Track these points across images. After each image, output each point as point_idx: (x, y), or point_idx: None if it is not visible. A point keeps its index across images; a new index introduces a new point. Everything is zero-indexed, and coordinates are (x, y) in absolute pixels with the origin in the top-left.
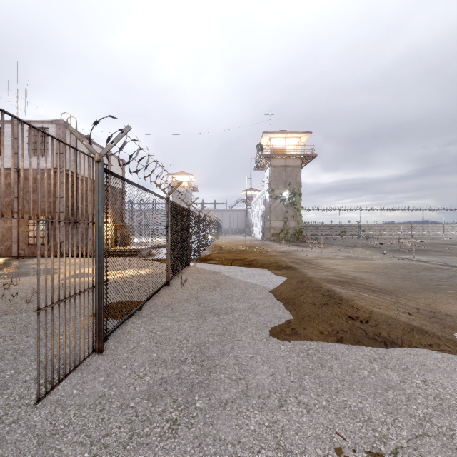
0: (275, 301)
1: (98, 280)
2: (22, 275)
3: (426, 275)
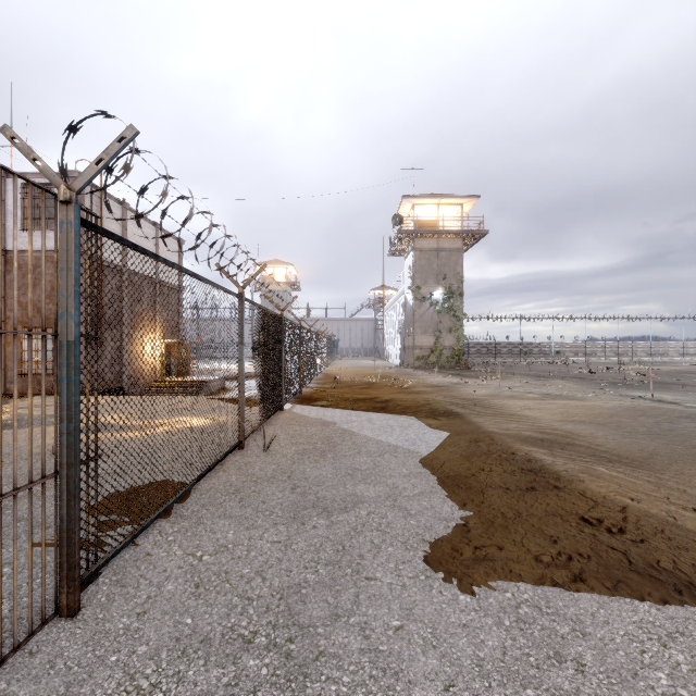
0: (434, 482)
1: (68, 460)
2: None
3: (687, 427)
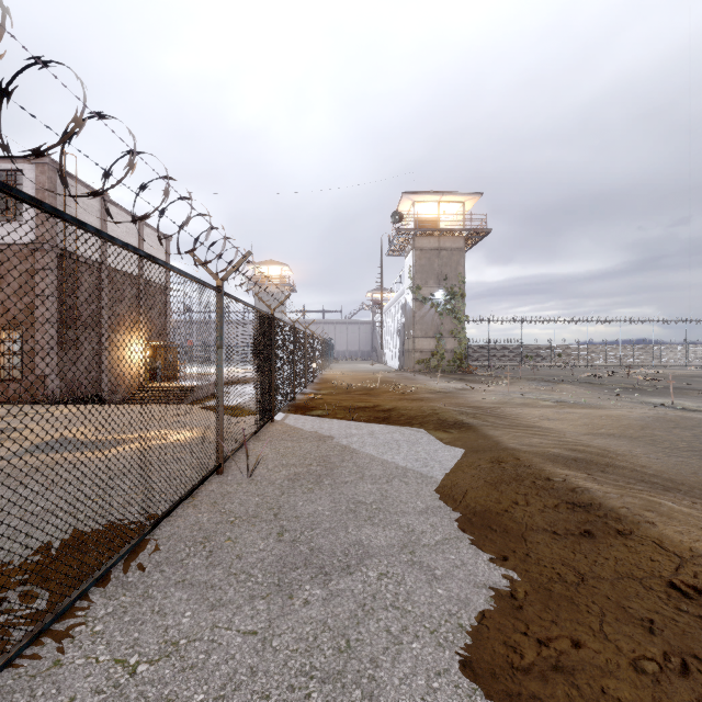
0: (459, 521)
1: None
2: None
3: None
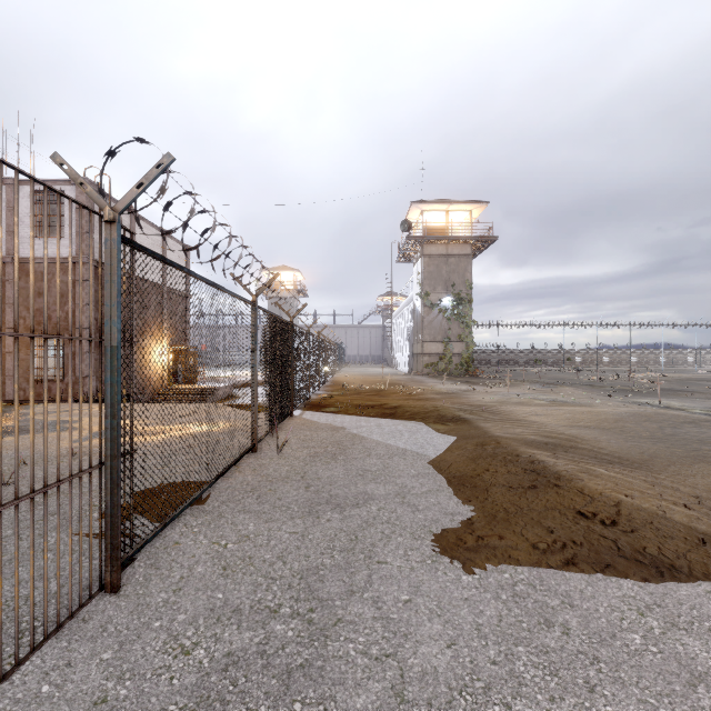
0: (442, 481)
1: (111, 452)
2: (12, 432)
3: (690, 432)
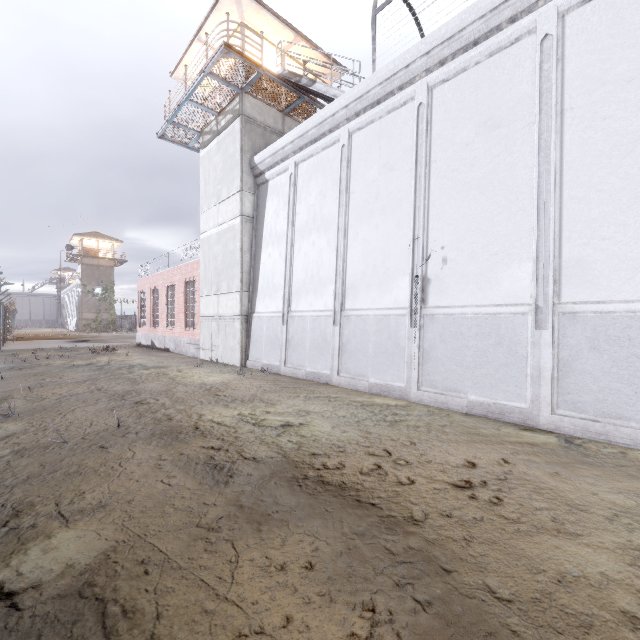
0: (60, 342)
1: (3, 331)
2: None
3: None
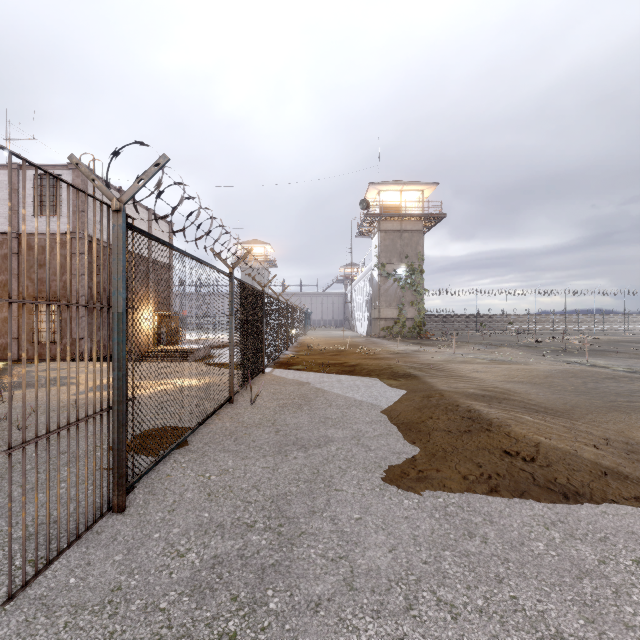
0: (391, 427)
1: (118, 398)
2: (20, 386)
3: (609, 387)
